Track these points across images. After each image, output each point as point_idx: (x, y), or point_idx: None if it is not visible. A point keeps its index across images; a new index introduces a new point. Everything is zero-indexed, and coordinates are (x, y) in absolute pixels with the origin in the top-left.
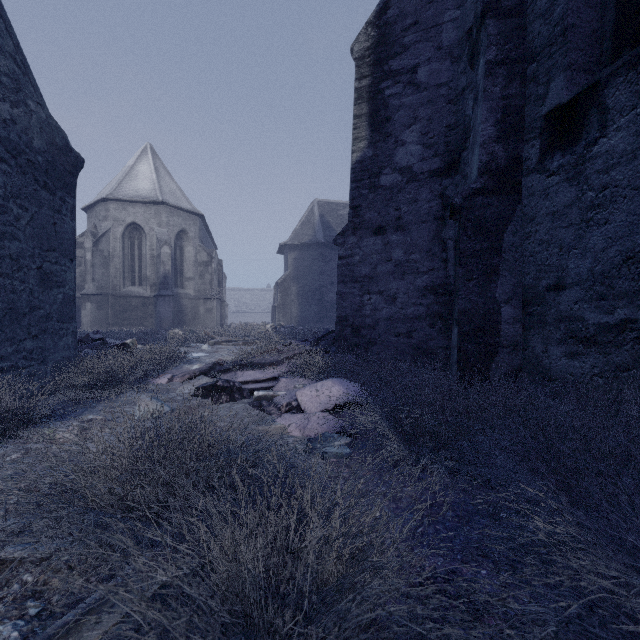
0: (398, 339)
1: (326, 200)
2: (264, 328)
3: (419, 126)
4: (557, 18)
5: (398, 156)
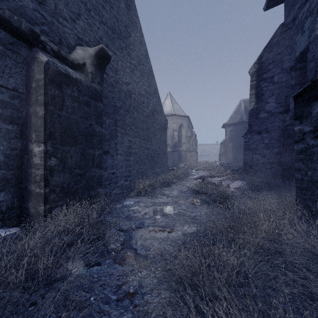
0: (266, 170)
1: (248, 98)
2: (215, 164)
3: (274, 96)
4: (313, 73)
5: (266, 107)
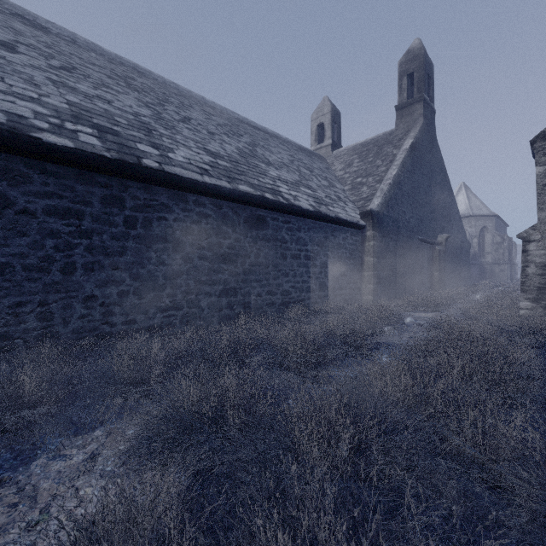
0: None
1: None
2: None
3: None
4: None
5: None
